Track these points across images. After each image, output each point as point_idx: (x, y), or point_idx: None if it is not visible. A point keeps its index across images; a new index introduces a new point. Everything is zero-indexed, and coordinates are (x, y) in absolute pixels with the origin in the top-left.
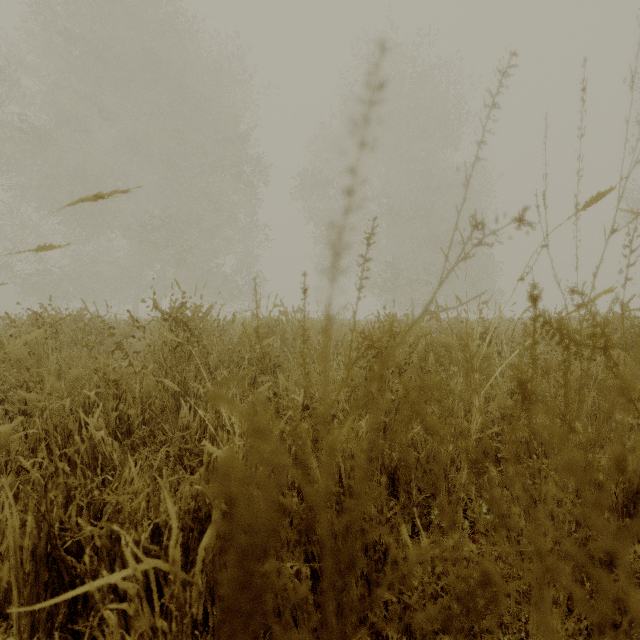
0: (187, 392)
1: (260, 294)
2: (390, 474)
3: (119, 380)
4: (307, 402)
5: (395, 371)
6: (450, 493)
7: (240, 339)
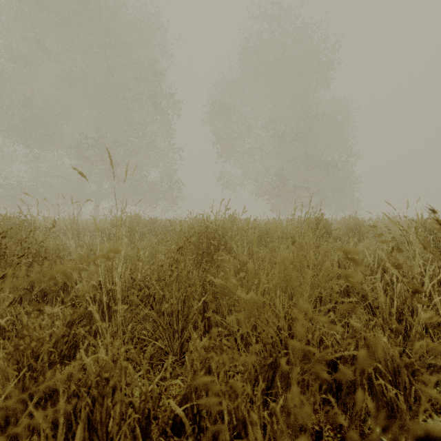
0: None
1: None
2: None
3: None
4: None
5: None
6: None
7: None
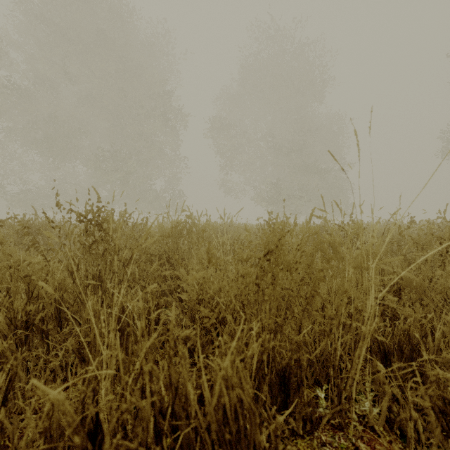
0: (101, 284)
1: (170, 201)
2: (280, 371)
3: (31, 275)
4: (201, 297)
5: (284, 267)
6: (340, 390)
7: (146, 238)
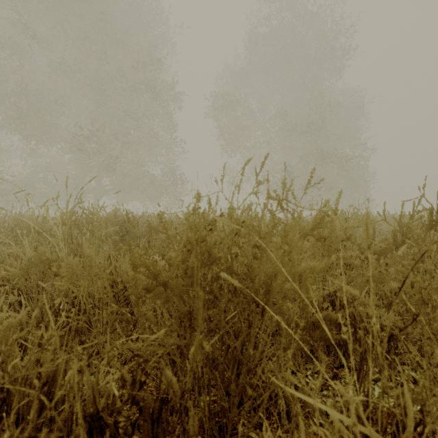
0: None
1: None
2: None
3: None
4: None
5: None
6: None
7: None
